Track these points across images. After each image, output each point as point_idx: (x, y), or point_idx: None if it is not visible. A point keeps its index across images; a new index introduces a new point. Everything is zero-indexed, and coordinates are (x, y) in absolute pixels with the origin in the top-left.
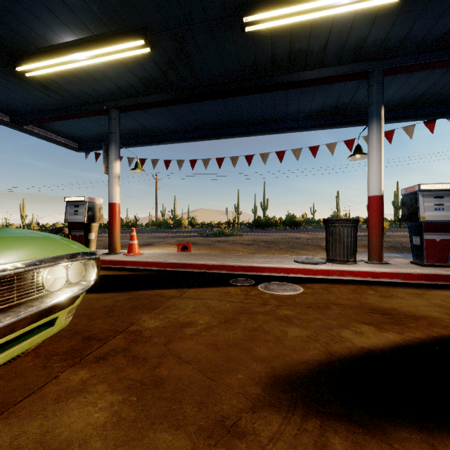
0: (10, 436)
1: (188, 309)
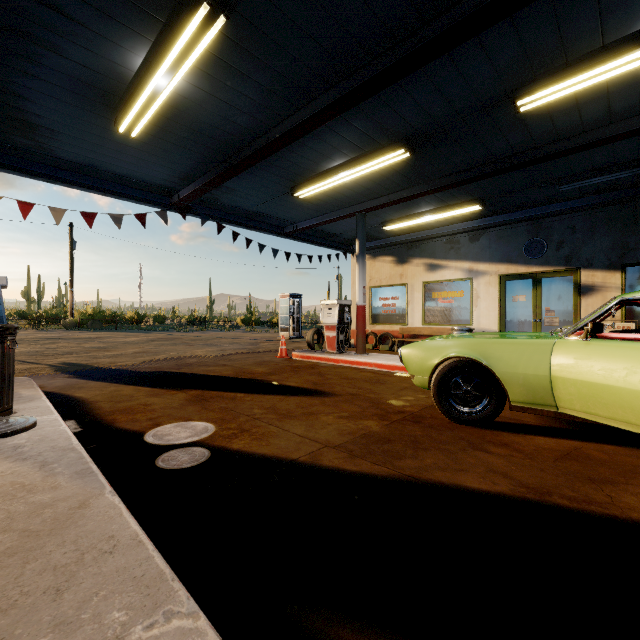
0: (420, 402)
1: (332, 428)
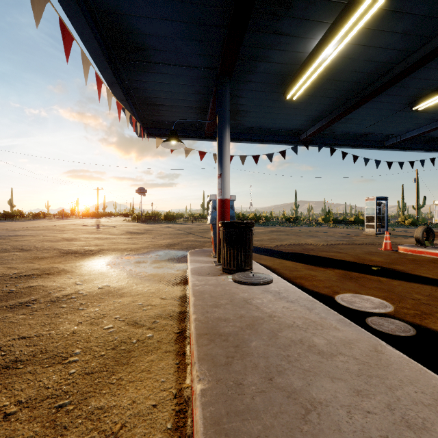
0: None
1: None
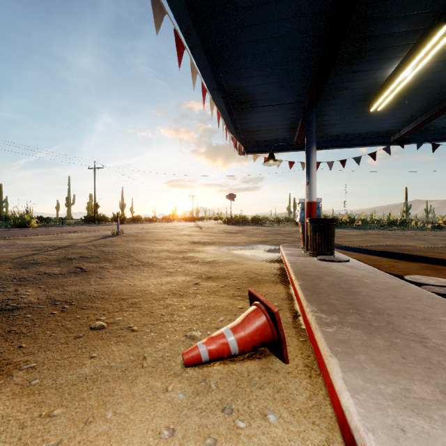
0: None
1: None
